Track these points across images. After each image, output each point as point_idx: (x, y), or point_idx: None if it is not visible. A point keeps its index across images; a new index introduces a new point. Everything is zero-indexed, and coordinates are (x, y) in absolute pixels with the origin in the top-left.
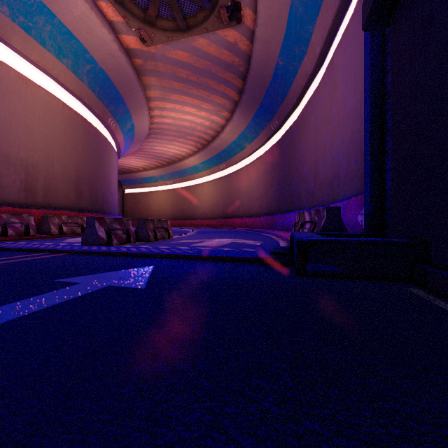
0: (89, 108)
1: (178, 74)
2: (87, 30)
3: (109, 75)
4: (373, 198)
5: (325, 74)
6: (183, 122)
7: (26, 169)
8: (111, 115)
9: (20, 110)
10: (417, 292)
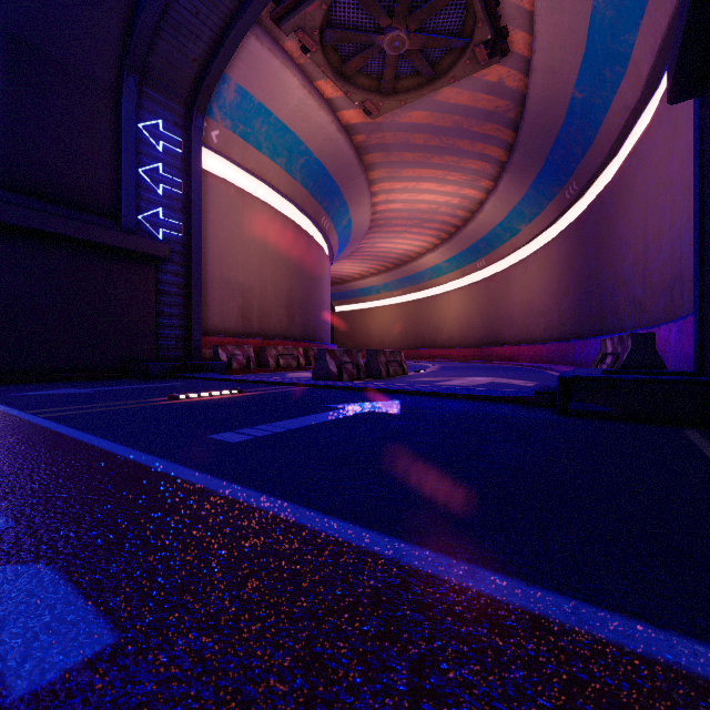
0: (302, 210)
1: (413, 142)
2: (303, 118)
3: (325, 164)
4: (703, 321)
5: (660, 106)
6: (418, 205)
7: (243, 294)
8: (325, 213)
9: (238, 228)
10: (689, 433)
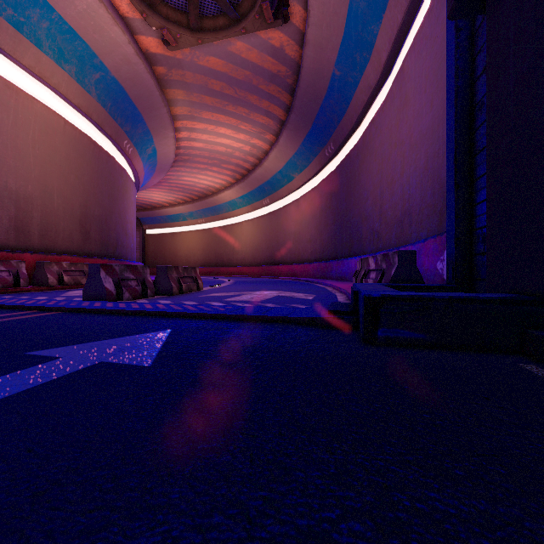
0: (99, 128)
1: (211, 86)
2: (95, 28)
3: (124, 86)
4: (459, 240)
5: (393, 86)
6: (217, 147)
7: (16, 203)
8: (127, 137)
9: (9, 128)
10: (535, 370)
